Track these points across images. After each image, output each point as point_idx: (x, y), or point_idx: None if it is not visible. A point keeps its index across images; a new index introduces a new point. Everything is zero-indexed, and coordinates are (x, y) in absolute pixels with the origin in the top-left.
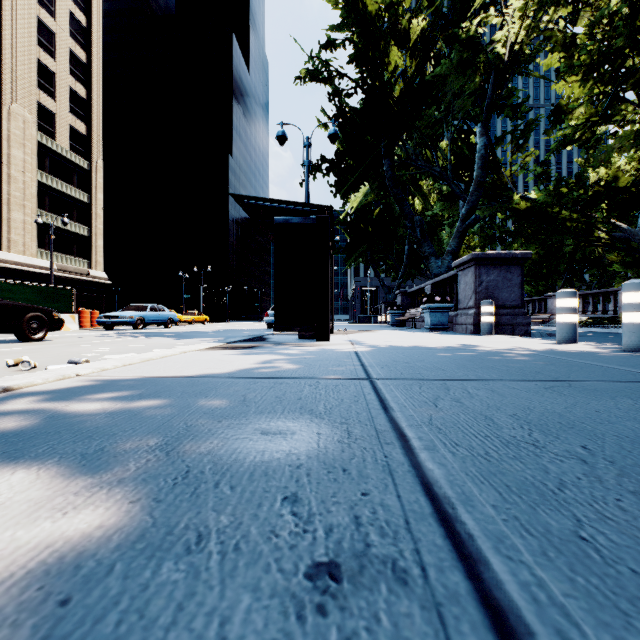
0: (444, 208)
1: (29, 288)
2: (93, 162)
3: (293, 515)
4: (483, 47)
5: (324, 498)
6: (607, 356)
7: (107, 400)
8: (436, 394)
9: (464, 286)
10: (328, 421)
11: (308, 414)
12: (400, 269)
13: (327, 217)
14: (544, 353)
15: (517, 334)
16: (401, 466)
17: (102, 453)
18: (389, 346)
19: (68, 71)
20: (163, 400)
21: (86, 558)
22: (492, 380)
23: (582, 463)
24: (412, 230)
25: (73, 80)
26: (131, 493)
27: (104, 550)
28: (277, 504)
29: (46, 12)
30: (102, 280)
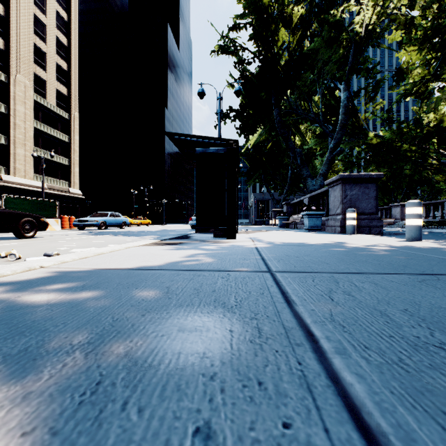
0: (317, 143)
1: (26, 201)
2: (72, 114)
3: None
4: (346, 27)
5: (241, 431)
6: None
7: (54, 291)
8: (328, 287)
9: (333, 198)
10: (239, 316)
11: (221, 308)
12: (285, 187)
13: (234, 148)
14: (401, 249)
15: (373, 233)
16: (318, 378)
17: (24, 354)
18: (280, 243)
19: (55, 51)
20: (100, 291)
21: None
22: (370, 273)
23: None
24: (294, 159)
25: (58, 58)
26: (29, 417)
27: None
28: (187, 442)
29: (40, 11)
30: (78, 195)
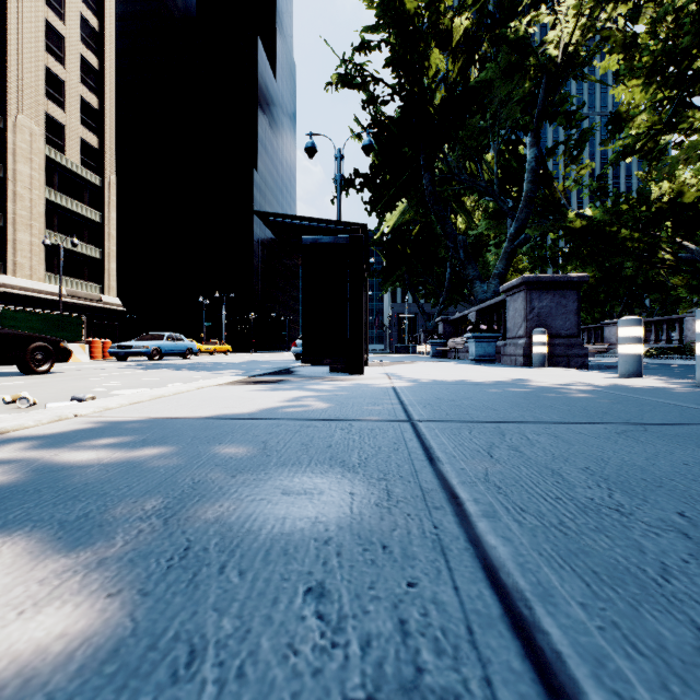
0: (490, 227)
1: (35, 315)
2: (106, 178)
3: (318, 618)
4: (534, 48)
5: (359, 590)
6: (680, 393)
7: (104, 447)
8: (490, 440)
9: (513, 313)
10: (363, 476)
11: (339, 467)
12: (441, 294)
13: (361, 236)
14: (607, 389)
15: (573, 366)
16: (456, 541)
17: (85, 520)
18: (431, 380)
19: (79, 79)
20: (169, 448)
21: (33, 690)
22: (553, 423)
23: (684, 538)
24: (455, 251)
25: (84, 89)
26: (111, 581)
27: (60, 676)
28: (298, 600)
29: (55, 15)
30: (115, 307)
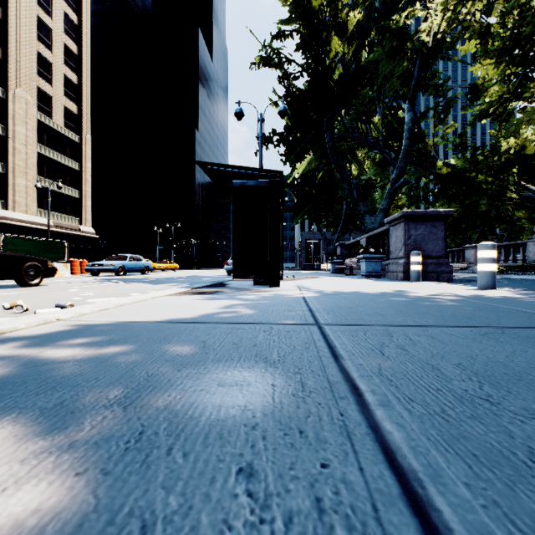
0: (377, 173)
1: (29, 241)
2: (83, 136)
3: (248, 496)
4: (410, 36)
5: (281, 471)
6: (527, 302)
7: (78, 346)
8: (381, 341)
9: (395, 239)
10: (282, 371)
11: (263, 362)
12: (339, 225)
13: (278, 180)
14: (470, 299)
15: (441, 280)
16: (358, 427)
17: (61, 408)
18: (332, 292)
19: (62, 61)
20: (129, 346)
21: None
22: (430, 326)
23: None
24: (350, 192)
25: (67, 68)
26: (79, 461)
27: None
28: (231, 479)
29: (44, 12)
30: (90, 234)
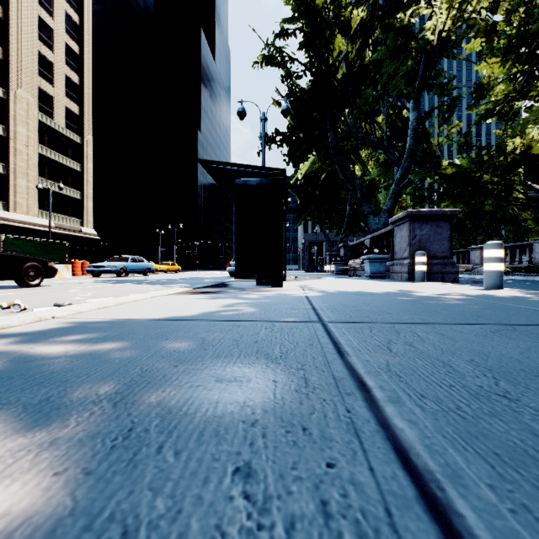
0: (381, 173)
1: (30, 242)
2: (85, 137)
3: (245, 498)
4: (415, 34)
5: (283, 471)
6: (536, 301)
7: (72, 342)
8: (387, 337)
9: (399, 239)
10: (284, 366)
11: (264, 358)
12: (342, 226)
13: (281, 178)
14: (477, 298)
15: (446, 281)
16: (367, 424)
17: (46, 404)
18: (336, 291)
19: (64, 61)
20: (125, 343)
21: None
22: (438, 323)
23: None
24: (353, 192)
25: (68, 69)
26: (59, 460)
27: None
28: (226, 479)
29: (46, 12)
30: (92, 236)
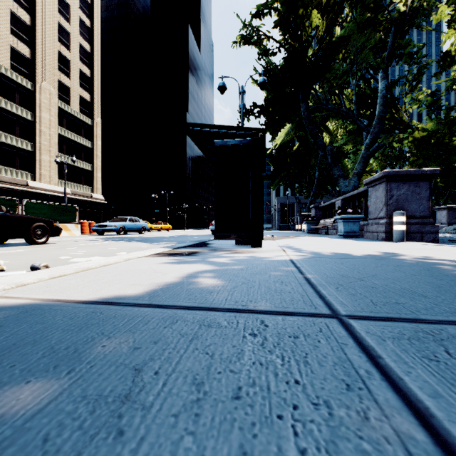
0: (349, 140)
1: (47, 206)
2: (94, 120)
3: None
4: (384, 7)
5: None
6: None
7: None
8: None
9: (375, 200)
10: None
11: None
12: (312, 189)
13: (260, 138)
14: None
15: (426, 241)
16: None
17: None
18: (320, 253)
19: (78, 58)
20: None
21: None
22: None
23: None
24: (324, 157)
25: (81, 64)
26: None
27: None
28: None
29: (64, 19)
30: (100, 200)
